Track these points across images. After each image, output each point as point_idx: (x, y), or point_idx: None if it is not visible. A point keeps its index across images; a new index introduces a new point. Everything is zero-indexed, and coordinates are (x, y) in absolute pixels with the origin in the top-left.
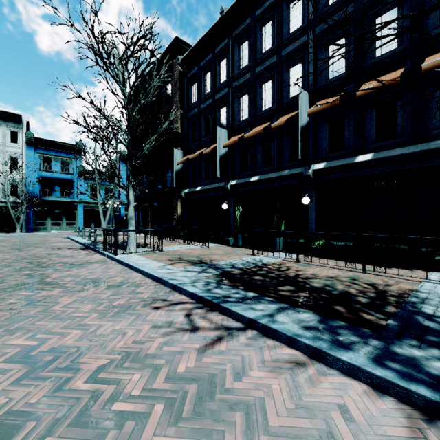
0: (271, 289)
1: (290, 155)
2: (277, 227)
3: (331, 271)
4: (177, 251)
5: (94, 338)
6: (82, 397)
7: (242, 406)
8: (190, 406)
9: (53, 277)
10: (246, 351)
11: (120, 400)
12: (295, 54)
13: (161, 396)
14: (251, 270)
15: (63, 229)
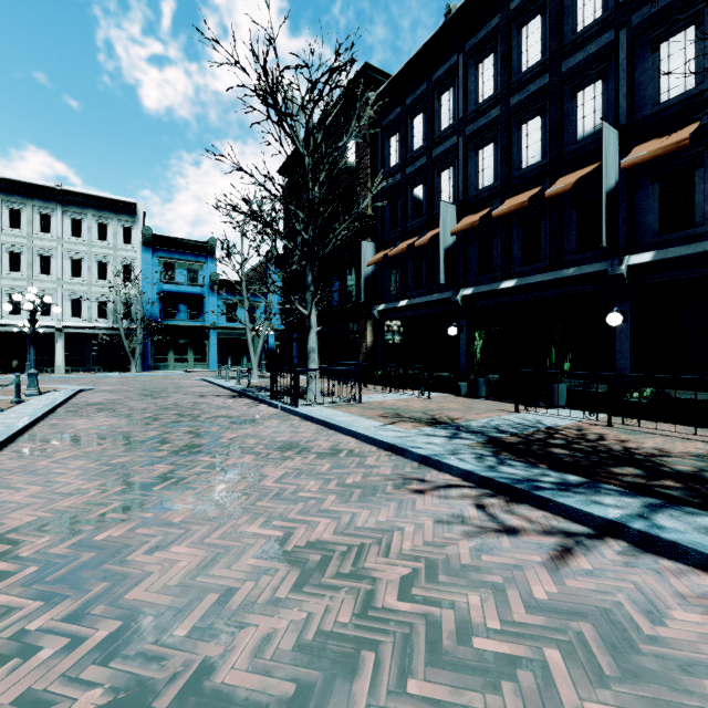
0: (599, 470)
1: (577, 241)
2: (556, 366)
3: (688, 444)
4: (384, 404)
5: (359, 533)
6: (413, 623)
7: (703, 670)
8: (605, 658)
9: (228, 437)
10: (633, 575)
11: (477, 634)
12: (588, 67)
13: (540, 635)
14: (535, 437)
15: (190, 367)
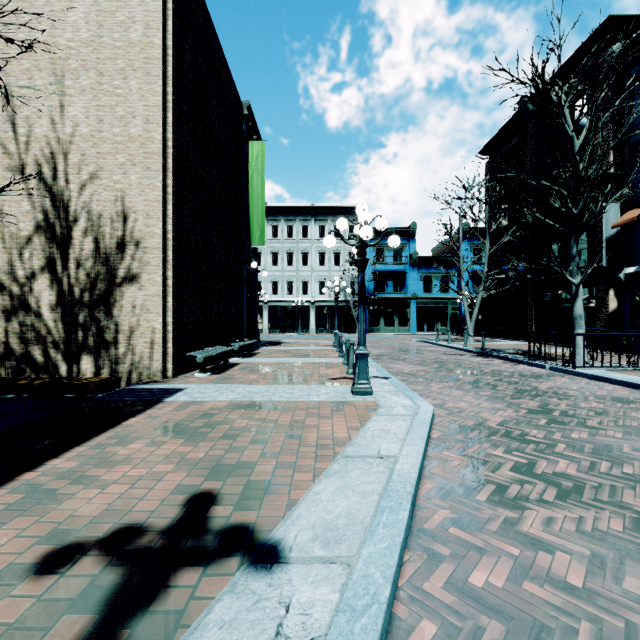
0: None
1: None
2: None
3: None
4: None
5: None
6: None
7: None
8: None
9: (542, 387)
10: None
11: None
12: None
13: None
14: None
15: (395, 331)
